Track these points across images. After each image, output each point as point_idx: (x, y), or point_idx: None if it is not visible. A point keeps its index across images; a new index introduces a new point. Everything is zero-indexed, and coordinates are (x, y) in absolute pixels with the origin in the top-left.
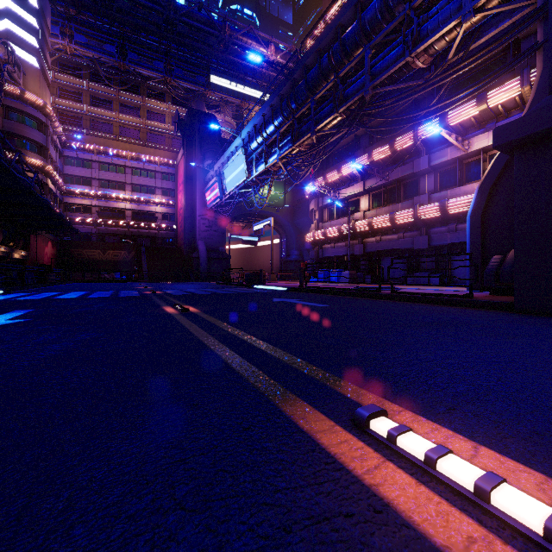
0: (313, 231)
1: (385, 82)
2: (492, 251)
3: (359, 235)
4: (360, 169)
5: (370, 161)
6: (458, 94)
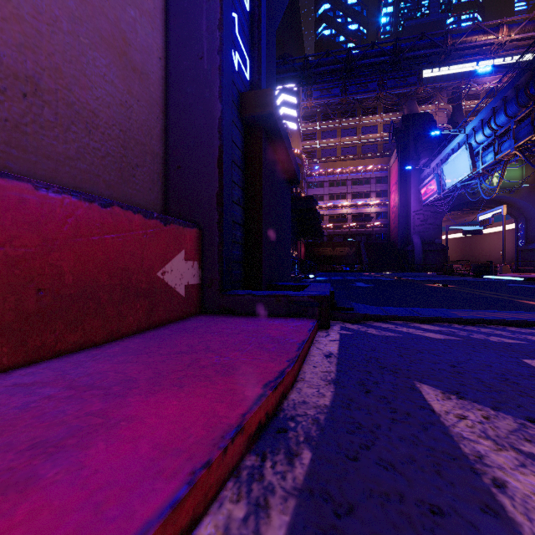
0: None
1: None
2: None
3: None
4: None
5: None
6: None
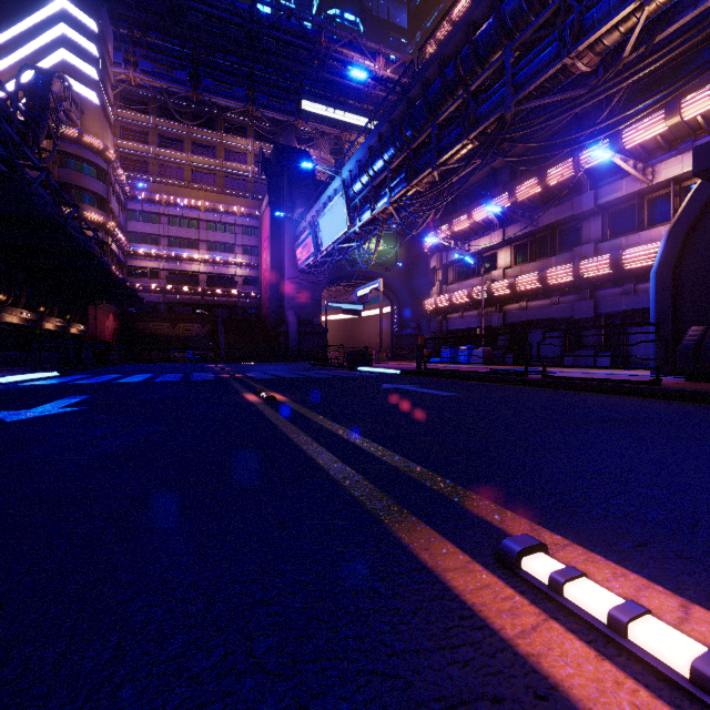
0: (435, 296)
1: (532, 94)
2: (688, 320)
3: (496, 300)
4: (498, 213)
5: (512, 202)
6: (638, 104)
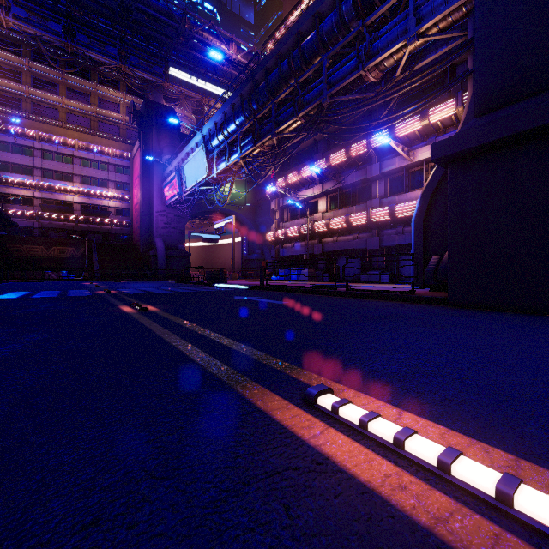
0: (274, 230)
1: (341, 92)
2: (432, 252)
3: (317, 235)
4: (318, 172)
5: (328, 165)
6: (404, 109)
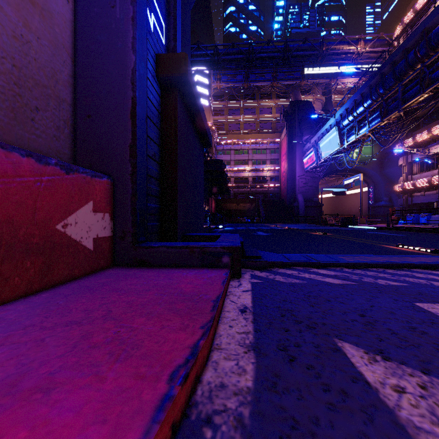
0: (401, 183)
1: None
2: None
3: None
4: None
5: None
6: None
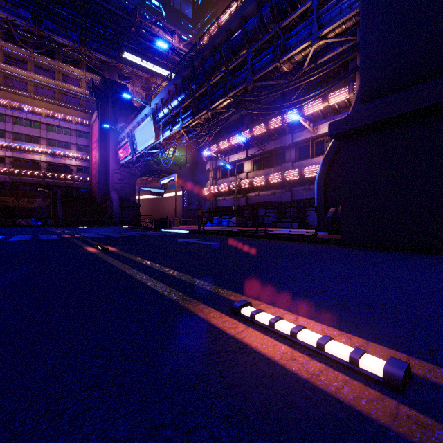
0: (209, 186)
1: (261, 78)
2: (330, 204)
3: (243, 190)
4: (244, 140)
5: (251, 135)
6: (310, 94)
